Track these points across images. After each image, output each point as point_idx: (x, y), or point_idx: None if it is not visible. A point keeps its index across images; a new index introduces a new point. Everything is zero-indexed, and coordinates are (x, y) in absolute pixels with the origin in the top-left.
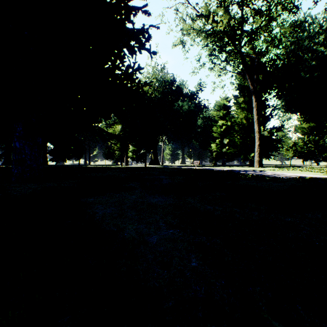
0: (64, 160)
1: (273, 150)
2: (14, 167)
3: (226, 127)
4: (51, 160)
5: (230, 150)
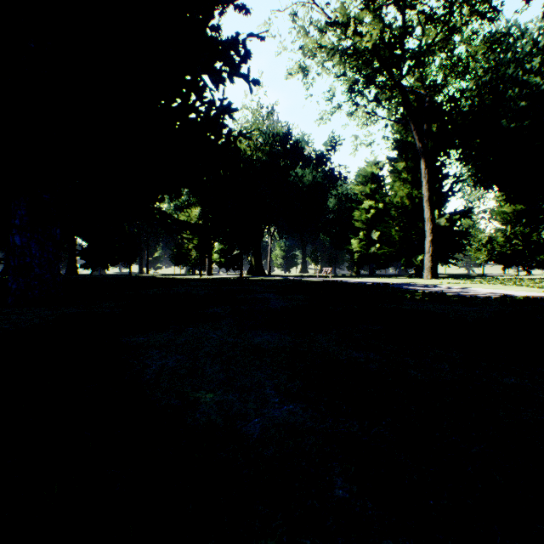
0: (104, 267)
1: (455, 250)
2: (12, 279)
3: (375, 212)
4: (83, 266)
5: (382, 251)
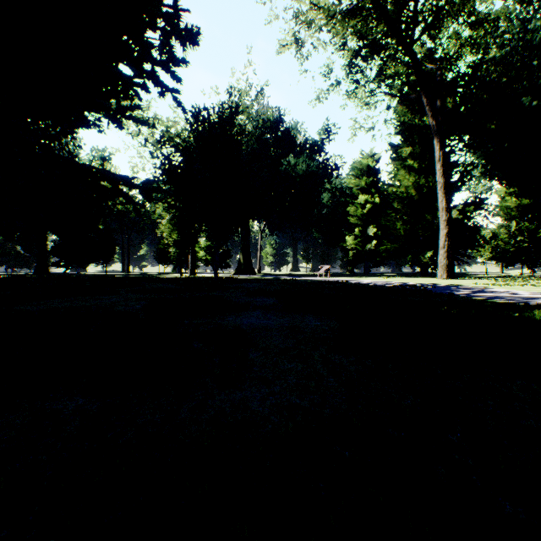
0: (80, 265)
1: (469, 245)
2: None
3: (371, 207)
4: (55, 264)
5: (385, 247)
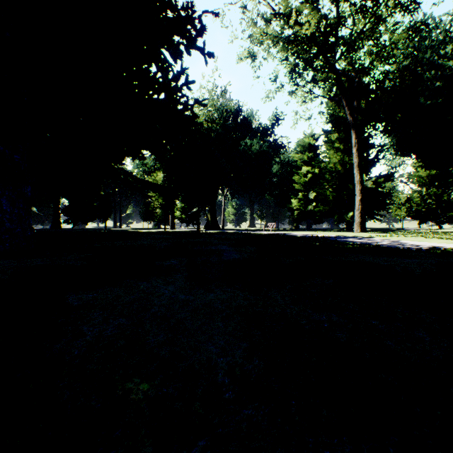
0: (84, 222)
1: (380, 208)
2: None
3: (312, 176)
4: (66, 221)
5: (318, 208)
